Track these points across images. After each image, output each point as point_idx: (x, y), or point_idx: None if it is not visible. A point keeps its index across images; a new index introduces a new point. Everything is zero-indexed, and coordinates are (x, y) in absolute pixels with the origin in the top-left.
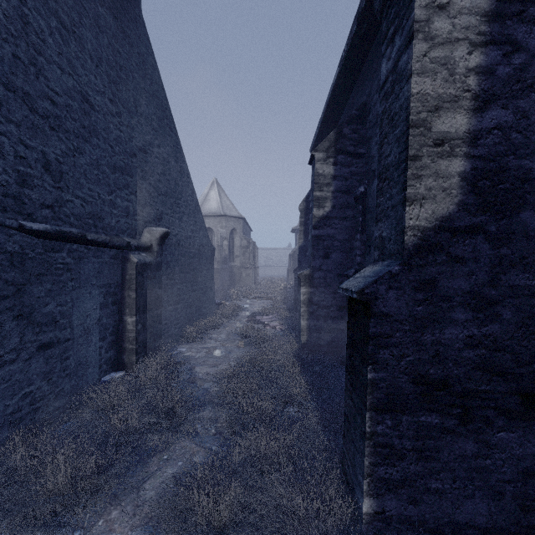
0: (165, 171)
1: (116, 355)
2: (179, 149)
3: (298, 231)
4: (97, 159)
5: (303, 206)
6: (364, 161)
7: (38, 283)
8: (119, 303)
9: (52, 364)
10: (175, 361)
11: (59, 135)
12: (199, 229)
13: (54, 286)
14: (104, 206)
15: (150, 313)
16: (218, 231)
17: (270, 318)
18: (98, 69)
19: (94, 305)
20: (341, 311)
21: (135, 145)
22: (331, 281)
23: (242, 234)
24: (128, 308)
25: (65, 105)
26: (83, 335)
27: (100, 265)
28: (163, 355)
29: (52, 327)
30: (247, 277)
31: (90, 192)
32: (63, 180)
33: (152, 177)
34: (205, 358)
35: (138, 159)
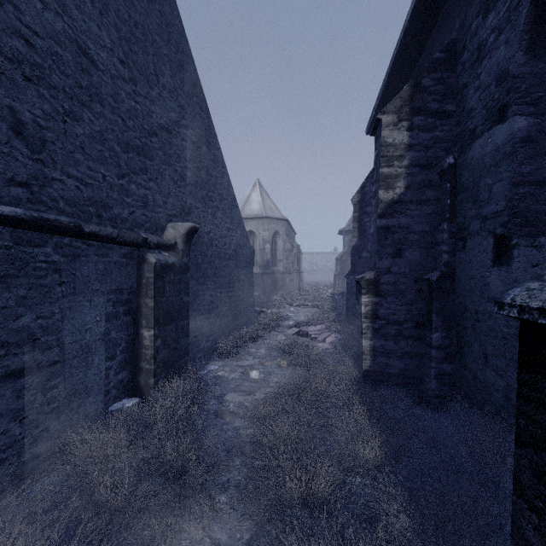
0: (194, 158)
1: (130, 377)
2: (212, 133)
3: (346, 233)
4: (101, 131)
5: (356, 199)
6: (452, 122)
7: (2, 288)
8: (135, 313)
9: (28, 396)
10: (202, 386)
11: (40, 91)
12: (236, 227)
13: (32, 292)
14: (111, 192)
15: (172, 324)
16: (260, 234)
17: (317, 330)
18: (102, 18)
19: (96, 316)
20: (419, 329)
21: (156, 122)
22: (404, 287)
23: (285, 237)
24: (144, 318)
25: (50, 52)
26: (79, 355)
27: (107, 265)
28: (187, 378)
29: (28, 347)
30: (291, 282)
31: (91, 172)
32: (46, 150)
33: (178, 163)
34: (239, 380)
35: (159, 139)
